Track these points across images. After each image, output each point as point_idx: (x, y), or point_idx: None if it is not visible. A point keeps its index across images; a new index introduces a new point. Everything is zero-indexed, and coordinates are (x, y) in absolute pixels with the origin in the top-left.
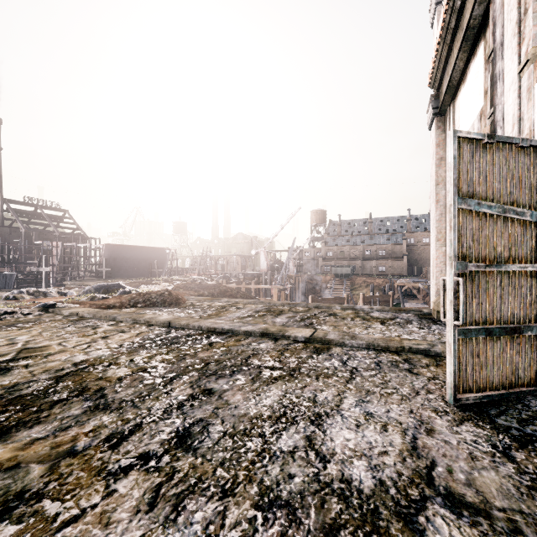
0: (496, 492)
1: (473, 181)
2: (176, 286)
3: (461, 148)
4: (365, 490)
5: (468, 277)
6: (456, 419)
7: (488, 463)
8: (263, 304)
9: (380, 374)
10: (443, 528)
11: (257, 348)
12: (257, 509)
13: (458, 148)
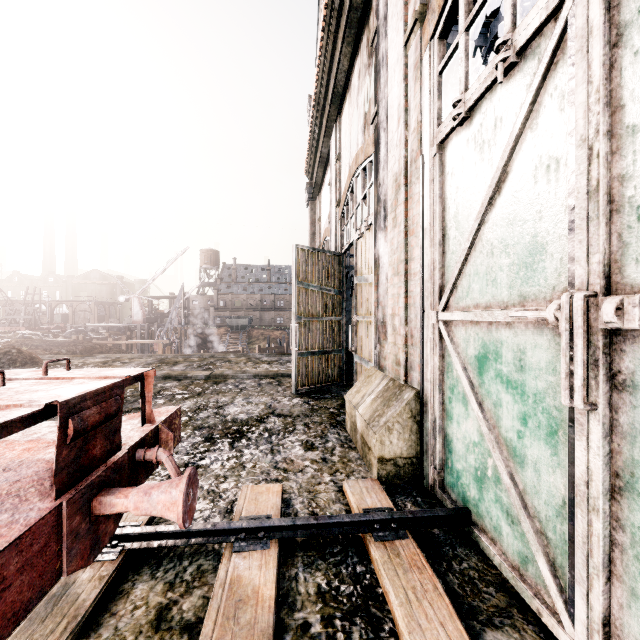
0: (297, 411)
1: (306, 272)
2: (7, 344)
3: (299, 254)
4: (244, 419)
5: (303, 324)
6: (294, 397)
7: (299, 406)
8: (152, 357)
9: (260, 388)
10: (273, 420)
11: (164, 386)
12: (194, 430)
13: (298, 253)
